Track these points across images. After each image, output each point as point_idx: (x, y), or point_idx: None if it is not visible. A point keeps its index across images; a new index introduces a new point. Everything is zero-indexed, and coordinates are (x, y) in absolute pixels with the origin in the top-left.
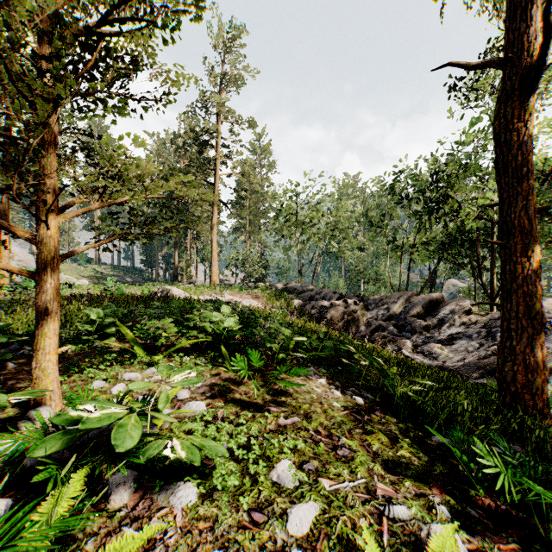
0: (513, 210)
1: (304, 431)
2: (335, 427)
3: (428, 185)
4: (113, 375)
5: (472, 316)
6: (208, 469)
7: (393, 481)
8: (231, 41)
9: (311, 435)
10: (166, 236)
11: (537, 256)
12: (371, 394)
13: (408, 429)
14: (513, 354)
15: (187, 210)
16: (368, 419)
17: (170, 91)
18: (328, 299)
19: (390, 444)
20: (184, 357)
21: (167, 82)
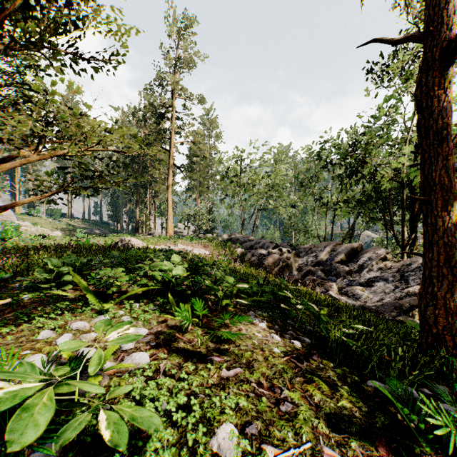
0: (434, 169)
1: (247, 384)
2: (277, 376)
3: (349, 152)
4: (62, 324)
5: (387, 263)
6: (141, 441)
7: (339, 441)
8: (184, 30)
9: (254, 388)
10: (128, 195)
11: (456, 210)
12: (307, 336)
13: (345, 374)
14: (434, 299)
15: (147, 173)
16: (307, 365)
17: (118, 52)
18: (265, 248)
19: (330, 393)
20: (133, 304)
21: (108, 32)
